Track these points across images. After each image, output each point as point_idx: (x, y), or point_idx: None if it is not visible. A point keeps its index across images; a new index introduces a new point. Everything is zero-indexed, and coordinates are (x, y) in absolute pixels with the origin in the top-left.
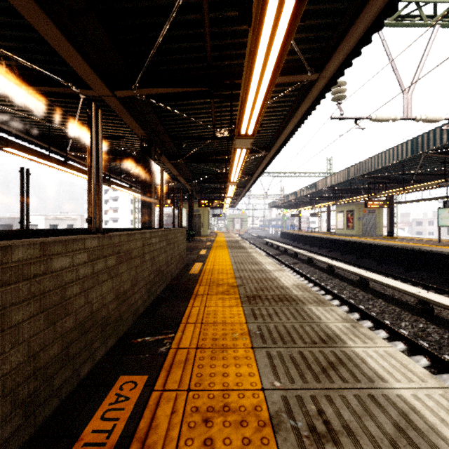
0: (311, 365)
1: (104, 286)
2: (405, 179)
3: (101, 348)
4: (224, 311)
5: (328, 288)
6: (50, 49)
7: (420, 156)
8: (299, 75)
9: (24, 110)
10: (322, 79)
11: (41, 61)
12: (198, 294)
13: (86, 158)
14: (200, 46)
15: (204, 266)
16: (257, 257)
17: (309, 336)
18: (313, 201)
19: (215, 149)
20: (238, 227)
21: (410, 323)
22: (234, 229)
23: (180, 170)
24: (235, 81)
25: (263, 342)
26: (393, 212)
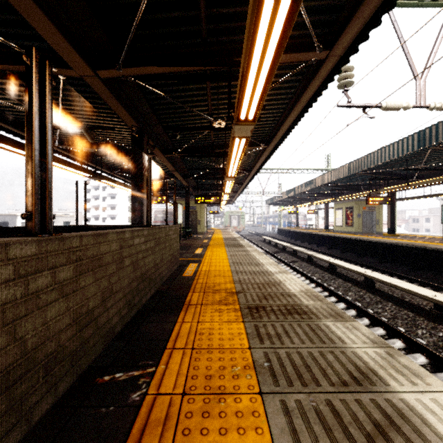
0: (349, 429)
1: (50, 310)
2: (407, 175)
3: (44, 399)
4: (222, 330)
5: (332, 289)
6: (20, 19)
7: (426, 150)
8: (306, 52)
9: (5, 98)
10: (332, 58)
11: (12, 35)
12: (190, 303)
13: (76, 151)
14: (193, 16)
15: (199, 267)
16: (256, 256)
17: (335, 371)
18: (311, 198)
19: (211, 142)
20: (236, 224)
21: (427, 331)
22: (231, 226)
23: (176, 165)
24: (234, 59)
25: (274, 381)
26: (394, 209)
